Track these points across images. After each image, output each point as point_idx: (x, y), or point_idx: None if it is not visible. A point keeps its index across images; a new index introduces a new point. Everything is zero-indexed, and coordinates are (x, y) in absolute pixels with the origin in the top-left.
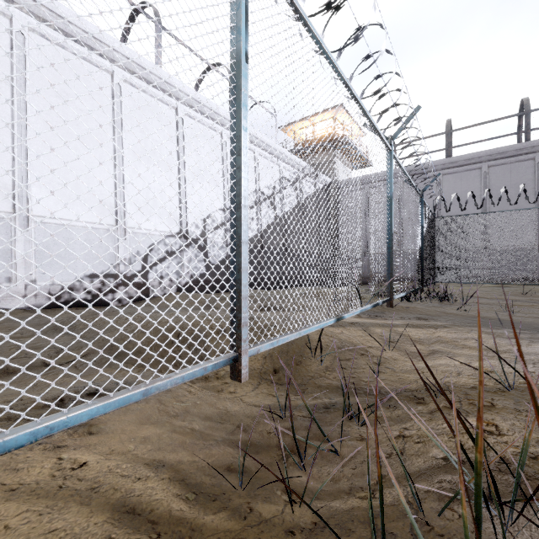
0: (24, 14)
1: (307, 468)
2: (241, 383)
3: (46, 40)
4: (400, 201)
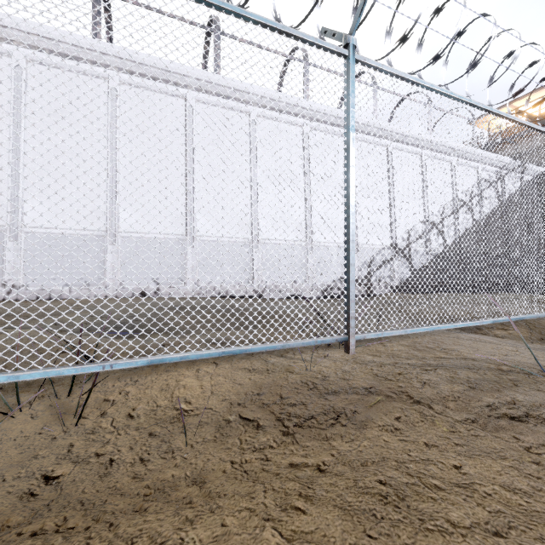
0: (308, 121)
1: None
2: None
3: (316, 131)
4: None
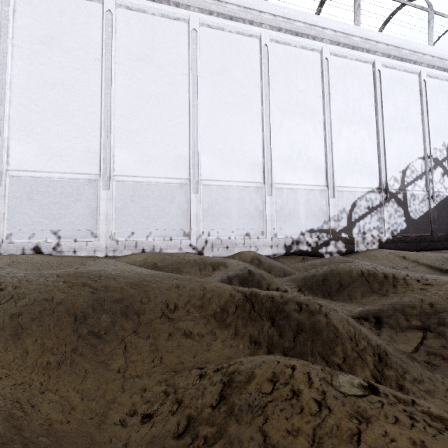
0: (267, 31)
1: None
2: None
3: (278, 44)
4: None
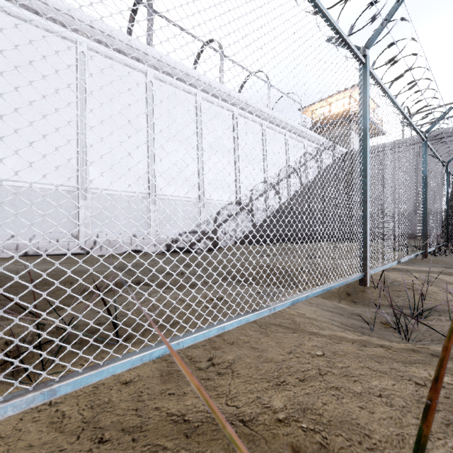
0: (152, 69)
1: (402, 332)
2: (328, 299)
3: (162, 82)
4: (416, 165)
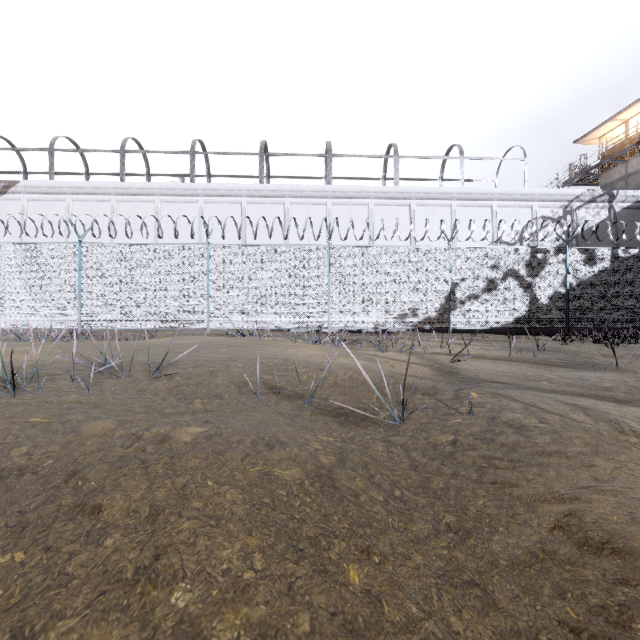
0: (331, 199)
1: None
2: None
3: (339, 205)
4: None
